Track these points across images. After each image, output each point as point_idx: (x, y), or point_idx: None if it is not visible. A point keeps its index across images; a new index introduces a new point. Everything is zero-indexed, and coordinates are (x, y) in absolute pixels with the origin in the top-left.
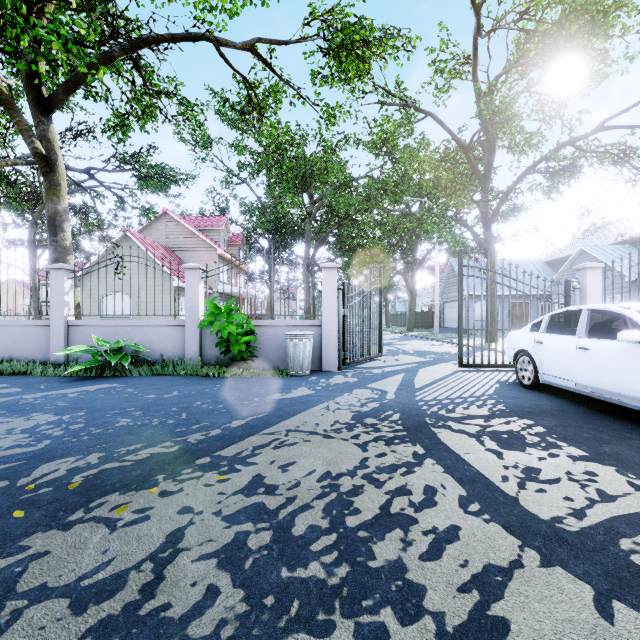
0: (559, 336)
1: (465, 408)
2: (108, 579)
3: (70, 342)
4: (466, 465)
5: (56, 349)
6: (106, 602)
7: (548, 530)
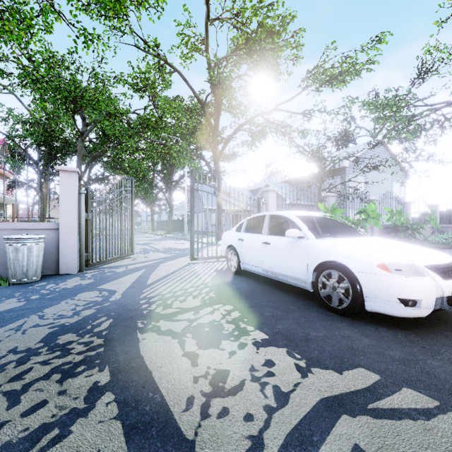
0: (252, 234)
1: (182, 301)
2: None
3: None
4: (152, 391)
5: None
6: None
7: None
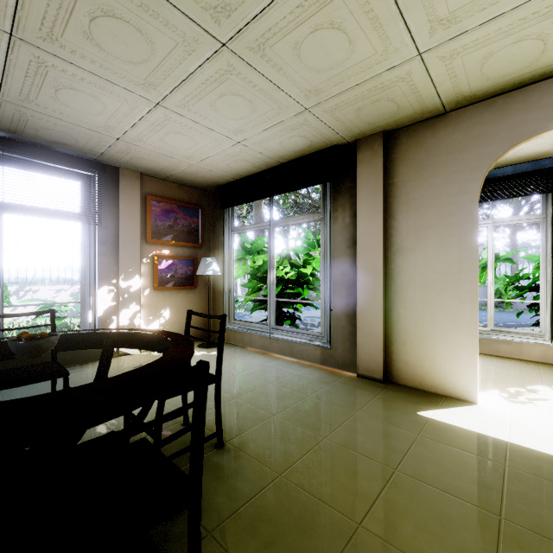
0: None
1: None
2: None
3: None
4: None
5: None
6: None
7: None
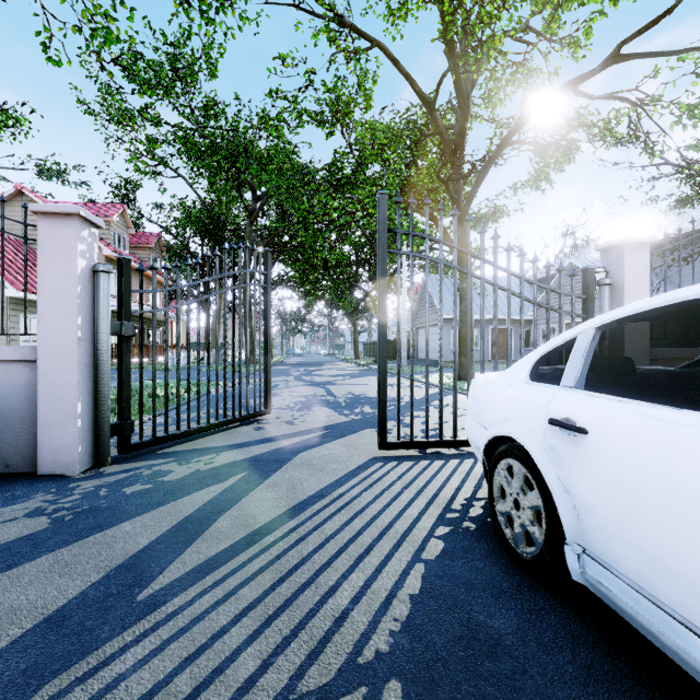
0: (665, 412)
1: None
2: None
3: None
4: None
5: None
6: None
7: None
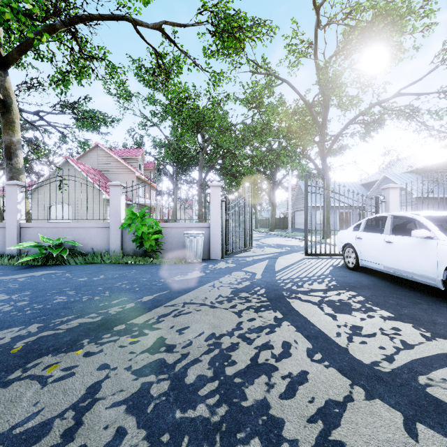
0: (372, 234)
1: (310, 284)
2: (36, 427)
3: (22, 239)
4: (311, 325)
5: (11, 245)
6: (33, 446)
7: (369, 372)
